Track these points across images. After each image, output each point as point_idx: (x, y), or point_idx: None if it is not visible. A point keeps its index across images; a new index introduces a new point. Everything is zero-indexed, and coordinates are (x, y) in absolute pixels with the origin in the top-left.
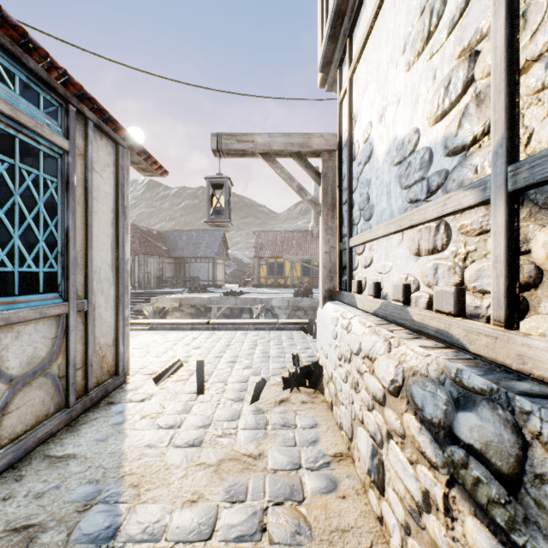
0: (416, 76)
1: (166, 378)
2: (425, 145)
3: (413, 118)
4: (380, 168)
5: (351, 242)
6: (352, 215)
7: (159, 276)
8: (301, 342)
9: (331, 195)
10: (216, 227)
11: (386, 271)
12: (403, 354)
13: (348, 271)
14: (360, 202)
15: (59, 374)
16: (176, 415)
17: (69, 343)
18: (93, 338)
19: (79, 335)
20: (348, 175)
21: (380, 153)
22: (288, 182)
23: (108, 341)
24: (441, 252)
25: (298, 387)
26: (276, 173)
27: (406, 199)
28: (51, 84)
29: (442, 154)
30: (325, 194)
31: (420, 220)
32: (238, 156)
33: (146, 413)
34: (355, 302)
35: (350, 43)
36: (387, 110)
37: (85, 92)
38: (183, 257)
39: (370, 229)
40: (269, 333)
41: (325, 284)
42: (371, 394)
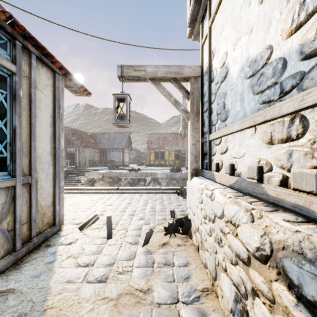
0: (269, 5)
1: (87, 226)
2: (278, 57)
3: (265, 38)
4: (234, 82)
5: (211, 137)
6: (211, 118)
7: (91, 160)
8: (176, 201)
9: (196, 106)
10: (120, 127)
11: (240, 156)
12: (268, 226)
13: (208, 156)
14: (217, 109)
15: (8, 228)
16: (91, 255)
17: (16, 207)
18: (36, 202)
19: (24, 200)
20: (208, 91)
21: (234, 72)
22: (167, 98)
23: (47, 203)
24: (296, 140)
25: (174, 234)
26: (160, 92)
27: (258, 102)
28: (0, 23)
29: (297, 59)
30: (192, 106)
31: (275, 115)
32: (135, 81)
33: (71, 254)
34: (214, 178)
35: (210, 3)
36: (240, 40)
37: (28, 33)
38: (105, 148)
39: (225, 127)
40: (155, 195)
41: (192, 165)
42: (234, 252)
